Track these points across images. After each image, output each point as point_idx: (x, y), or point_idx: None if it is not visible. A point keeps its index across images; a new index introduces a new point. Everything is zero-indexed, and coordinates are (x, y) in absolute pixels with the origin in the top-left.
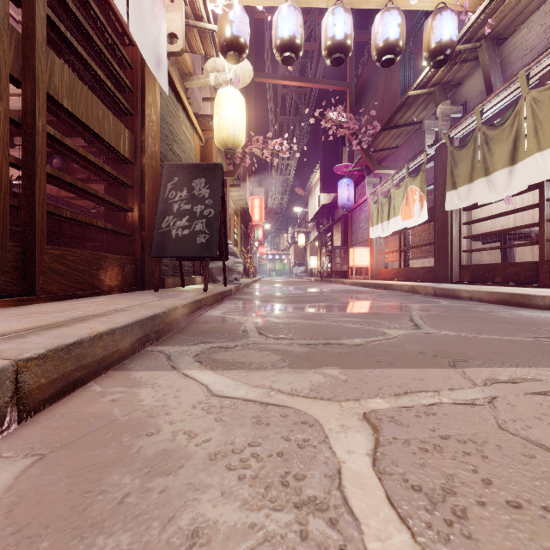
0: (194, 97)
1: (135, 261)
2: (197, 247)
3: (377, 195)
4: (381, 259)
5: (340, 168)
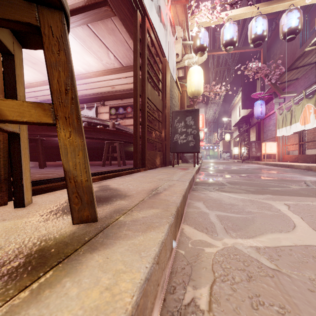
0: None
1: (163, 154)
2: (189, 147)
3: (282, 109)
4: (285, 149)
5: (256, 94)
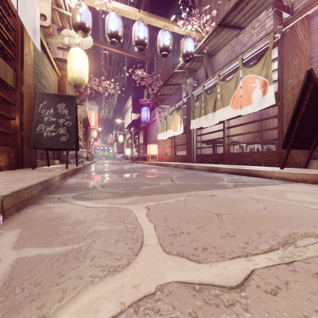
0: (52, 46)
1: (16, 150)
2: (61, 143)
3: (161, 117)
4: (163, 150)
5: (143, 101)
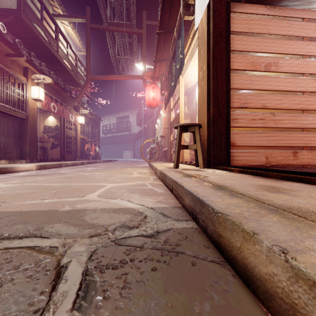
0: None
1: None
2: None
3: None
4: None
5: None
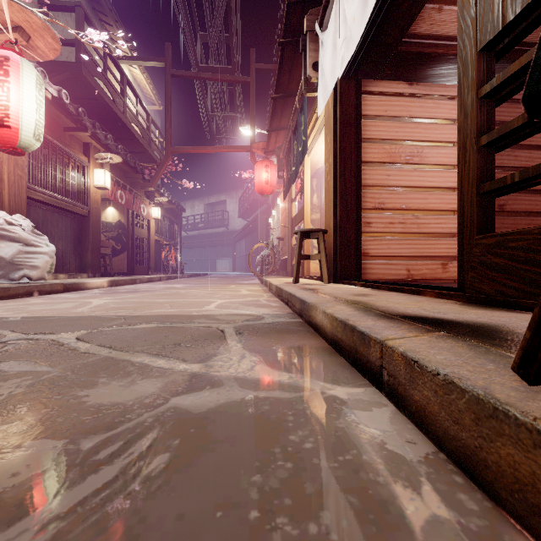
0: None
1: None
2: None
3: None
4: None
5: None
